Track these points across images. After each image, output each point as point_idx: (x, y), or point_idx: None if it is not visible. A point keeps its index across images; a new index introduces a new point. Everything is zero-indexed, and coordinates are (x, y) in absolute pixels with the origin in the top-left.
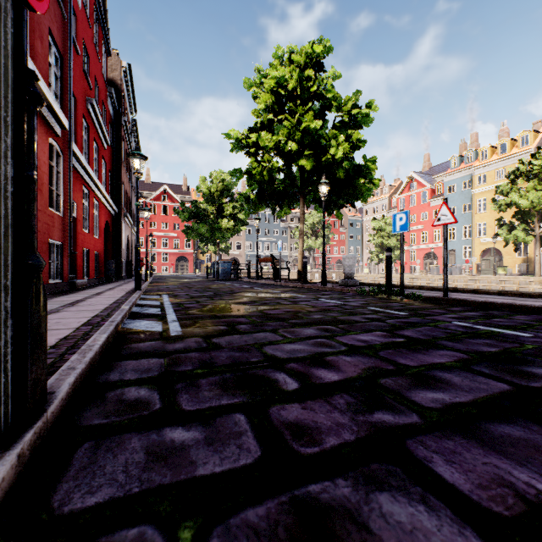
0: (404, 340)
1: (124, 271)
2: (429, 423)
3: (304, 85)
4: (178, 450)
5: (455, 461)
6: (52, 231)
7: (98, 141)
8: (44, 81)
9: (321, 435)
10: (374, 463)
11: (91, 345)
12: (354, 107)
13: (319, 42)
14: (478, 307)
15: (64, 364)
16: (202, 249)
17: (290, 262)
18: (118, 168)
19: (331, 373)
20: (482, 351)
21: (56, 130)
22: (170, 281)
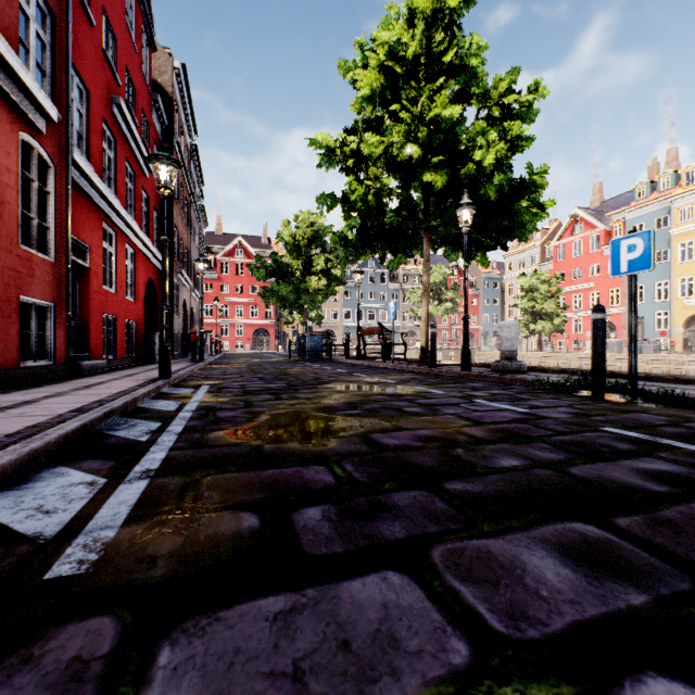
0: None
1: (177, 347)
2: None
3: (433, 50)
4: None
5: None
6: (27, 283)
7: (134, 163)
8: (7, 34)
9: None
10: None
11: None
12: (508, 93)
13: None
14: None
15: None
16: (286, 318)
17: (407, 334)
18: (169, 207)
19: None
20: None
21: (33, 121)
22: (237, 362)
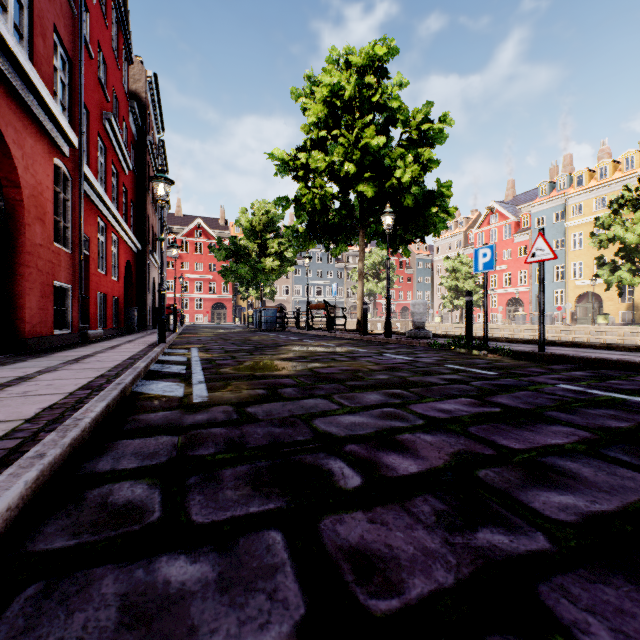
0: (500, 411)
1: (149, 320)
2: (566, 551)
3: (364, 94)
4: (172, 601)
5: (628, 633)
6: (57, 271)
7: (117, 164)
8: (47, 88)
9: (400, 574)
10: (494, 635)
11: (80, 418)
12: (424, 121)
13: (382, 43)
14: (584, 365)
15: (31, 449)
16: (243, 294)
17: (346, 309)
18: (142, 198)
19: (407, 460)
20: (609, 426)
21: (62, 149)
22: (204, 332)
